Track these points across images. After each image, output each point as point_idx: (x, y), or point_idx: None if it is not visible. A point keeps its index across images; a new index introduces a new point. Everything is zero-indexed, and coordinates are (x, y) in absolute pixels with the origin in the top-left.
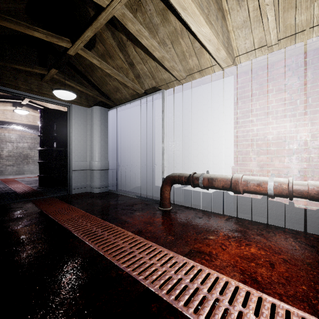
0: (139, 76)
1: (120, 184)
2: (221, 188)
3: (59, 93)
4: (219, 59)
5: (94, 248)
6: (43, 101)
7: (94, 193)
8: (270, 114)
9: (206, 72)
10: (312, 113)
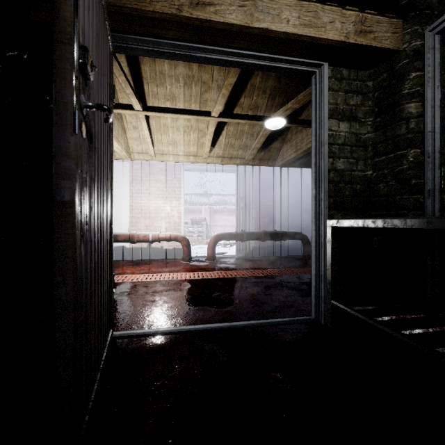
0: None
1: None
2: (123, 241)
3: None
4: (121, 154)
5: None
6: None
7: None
8: (152, 194)
9: None
10: (171, 198)
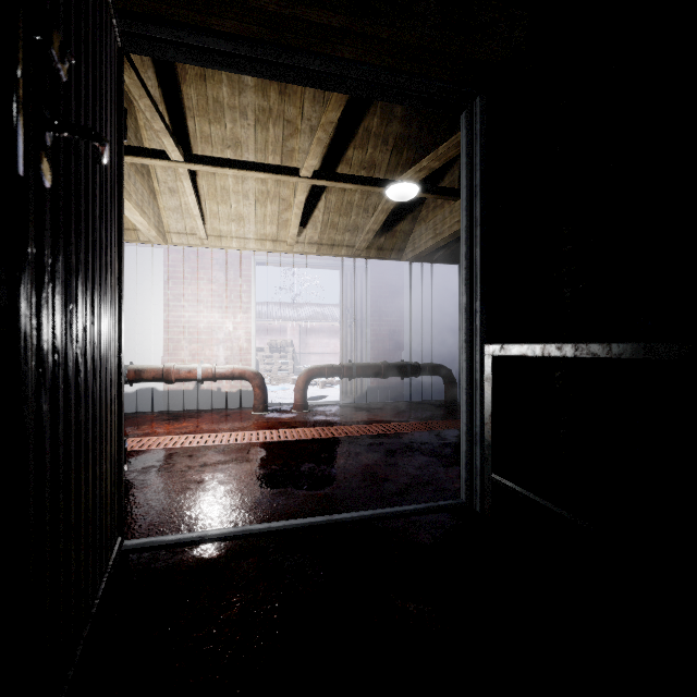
0: None
1: None
2: (151, 380)
3: None
4: (148, 235)
5: None
6: None
7: None
8: (202, 302)
9: (127, 233)
10: (234, 308)
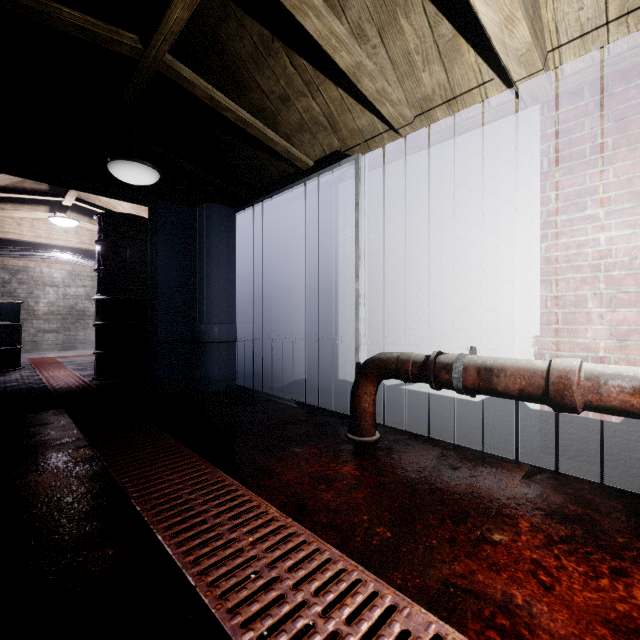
0: (302, 128)
1: (261, 374)
2: (515, 395)
3: (119, 169)
4: (507, 53)
5: (175, 559)
6: (95, 193)
7: (205, 392)
8: None
9: (466, 103)
10: None
